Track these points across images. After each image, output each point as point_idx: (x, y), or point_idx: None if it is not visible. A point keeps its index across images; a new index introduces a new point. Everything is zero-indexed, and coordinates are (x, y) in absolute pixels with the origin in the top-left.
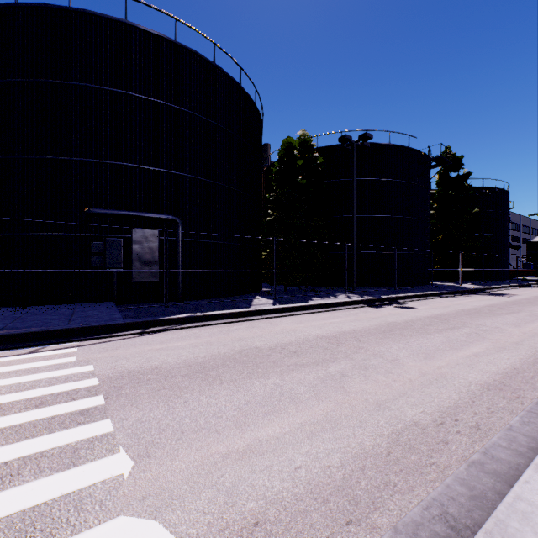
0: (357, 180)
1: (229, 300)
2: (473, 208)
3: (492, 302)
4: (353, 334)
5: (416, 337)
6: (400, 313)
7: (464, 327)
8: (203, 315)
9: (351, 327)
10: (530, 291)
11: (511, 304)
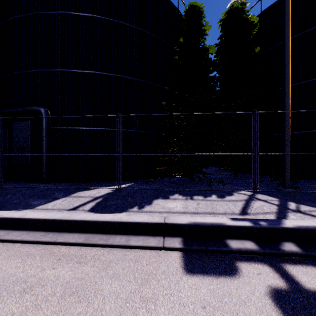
0: None
1: (59, 187)
2: None
3: None
4: None
5: None
6: None
7: None
8: None
9: None
10: None
11: None
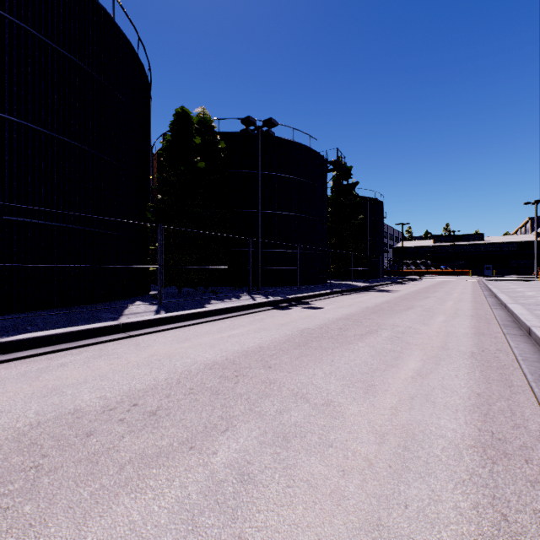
0: (262, 173)
1: (85, 309)
2: (359, 215)
3: (385, 298)
4: (260, 355)
5: (339, 350)
6: (311, 316)
7: (381, 329)
8: (2, 342)
9: (257, 341)
10: (404, 287)
11: (401, 300)
